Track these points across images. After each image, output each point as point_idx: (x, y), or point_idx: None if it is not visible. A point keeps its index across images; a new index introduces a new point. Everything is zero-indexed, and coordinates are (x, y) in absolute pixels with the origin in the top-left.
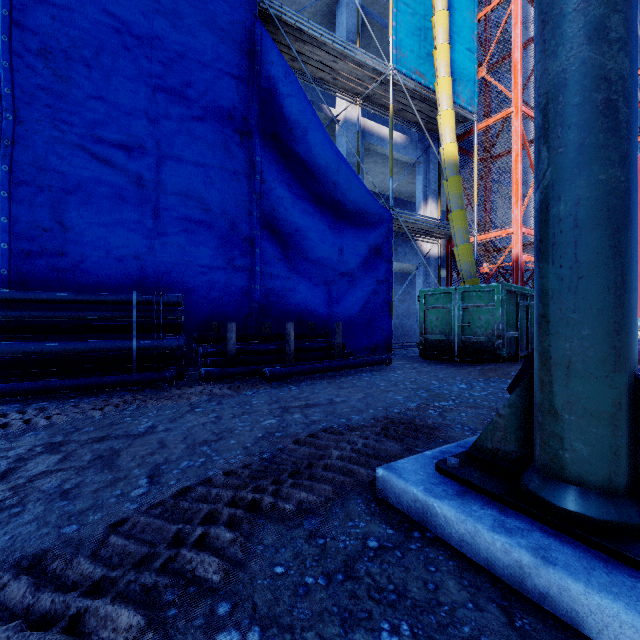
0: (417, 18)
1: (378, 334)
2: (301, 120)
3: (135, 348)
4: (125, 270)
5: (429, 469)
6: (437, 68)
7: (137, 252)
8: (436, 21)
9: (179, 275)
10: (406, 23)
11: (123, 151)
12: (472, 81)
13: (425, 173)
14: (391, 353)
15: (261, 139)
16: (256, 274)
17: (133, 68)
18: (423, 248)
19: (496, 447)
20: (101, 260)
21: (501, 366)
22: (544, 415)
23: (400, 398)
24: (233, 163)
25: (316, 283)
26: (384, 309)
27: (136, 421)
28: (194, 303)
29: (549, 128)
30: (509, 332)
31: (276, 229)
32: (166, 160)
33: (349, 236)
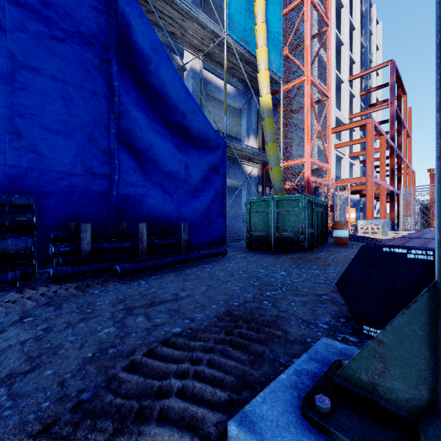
0: (244, 1)
1: (216, 231)
2: (154, 56)
3: None
4: None
5: (294, 414)
6: (257, 40)
7: None
8: (257, 6)
9: (35, 179)
10: (236, 2)
11: None
12: (279, 55)
13: (248, 117)
14: (225, 245)
15: (119, 67)
16: (114, 182)
17: None
18: (247, 170)
19: (373, 381)
20: None
21: (305, 254)
22: None
23: (237, 289)
24: (92, 84)
25: (167, 191)
26: (220, 212)
27: None
28: (52, 205)
29: None
30: (308, 229)
31: (133, 145)
32: (20, 70)
33: (194, 155)
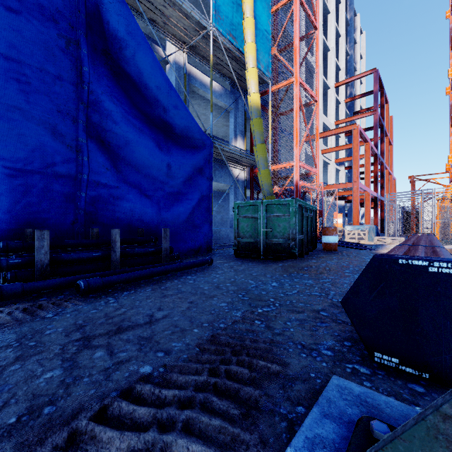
0: None
1: (201, 238)
2: (131, 41)
3: None
4: None
5: None
6: (245, 35)
7: None
8: None
9: None
10: None
11: None
12: (268, 54)
13: (235, 117)
14: (211, 253)
15: (89, 51)
16: (83, 181)
17: None
18: (234, 173)
19: None
20: None
21: (296, 262)
22: None
23: (224, 305)
24: (55, 66)
25: (146, 193)
26: (206, 217)
27: None
28: (2, 208)
29: None
30: (299, 235)
31: (106, 140)
32: None
33: (177, 155)
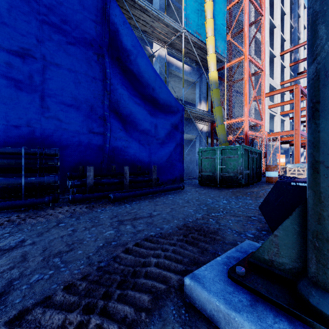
0: (197, 4)
1: (176, 172)
2: (133, 50)
3: (23, 183)
4: (21, 133)
5: (223, 276)
6: (207, 31)
7: (29, 122)
8: (206, 6)
9: (58, 137)
10: (191, 5)
11: (19, 58)
12: (224, 41)
13: (200, 88)
14: (183, 182)
15: (110, 59)
16: (107, 138)
17: (26, 7)
18: (199, 127)
19: (272, 259)
20: (3, 126)
21: (242, 189)
22: (322, 242)
23: (191, 211)
24: (93, 72)
25: (142, 144)
26: (179, 158)
27: (12, 236)
28: (68, 154)
29: (328, 9)
30: (245, 171)
31: (119, 112)
32: (49, 66)
33: (161, 118)
